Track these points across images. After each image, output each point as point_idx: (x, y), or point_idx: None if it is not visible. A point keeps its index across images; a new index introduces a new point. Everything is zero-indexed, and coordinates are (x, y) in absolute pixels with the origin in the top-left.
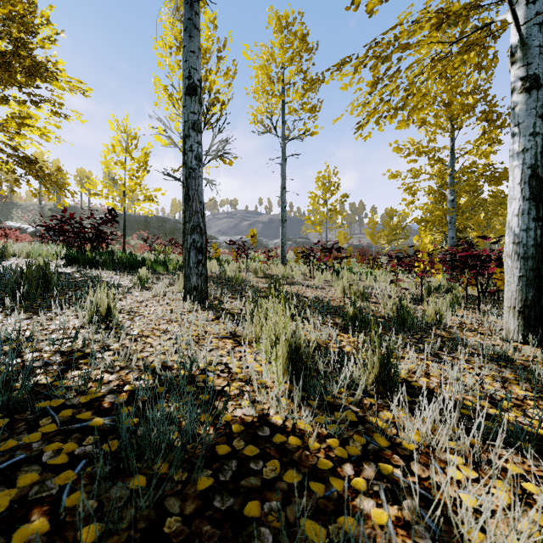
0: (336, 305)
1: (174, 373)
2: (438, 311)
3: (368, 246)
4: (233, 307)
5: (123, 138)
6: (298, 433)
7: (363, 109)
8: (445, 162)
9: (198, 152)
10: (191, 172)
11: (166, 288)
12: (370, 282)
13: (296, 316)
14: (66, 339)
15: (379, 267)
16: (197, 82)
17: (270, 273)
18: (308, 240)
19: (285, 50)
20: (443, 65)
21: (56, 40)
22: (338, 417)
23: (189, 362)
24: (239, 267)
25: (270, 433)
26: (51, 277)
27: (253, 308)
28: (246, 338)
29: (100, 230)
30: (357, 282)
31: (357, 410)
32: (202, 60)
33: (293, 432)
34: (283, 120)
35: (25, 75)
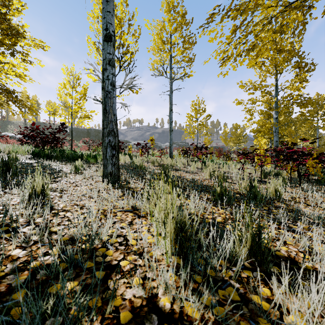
0: (206, 184)
1: (75, 251)
2: (277, 189)
3: (222, 147)
4: (136, 186)
5: (71, 79)
6: (185, 320)
7: (223, 54)
8: (271, 94)
9: (113, 80)
10: (107, 94)
11: (93, 173)
12: (225, 169)
13: (181, 196)
14: (1, 214)
15: (230, 160)
16: (112, 33)
17: (162, 163)
18: (186, 143)
19: (172, 23)
20: (283, 17)
21: (22, 10)
22: (221, 295)
23: (93, 236)
24: (143, 160)
25: (157, 322)
26: (11, 165)
27: (150, 187)
28: (143, 211)
29: (55, 136)
30: (218, 169)
31: (238, 286)
32: (118, 25)
33: (180, 319)
34: (171, 67)
35: (10, 40)
